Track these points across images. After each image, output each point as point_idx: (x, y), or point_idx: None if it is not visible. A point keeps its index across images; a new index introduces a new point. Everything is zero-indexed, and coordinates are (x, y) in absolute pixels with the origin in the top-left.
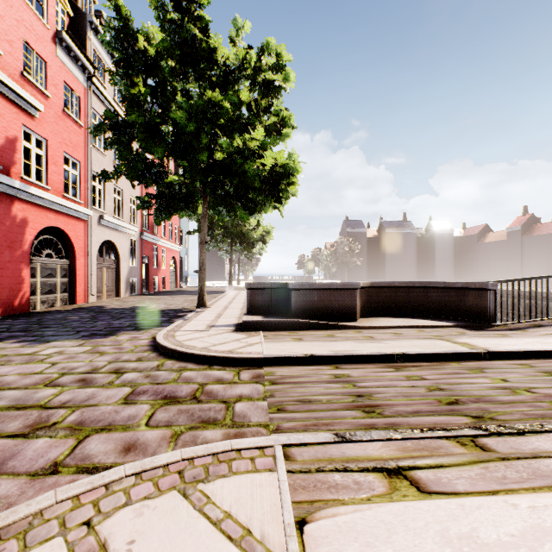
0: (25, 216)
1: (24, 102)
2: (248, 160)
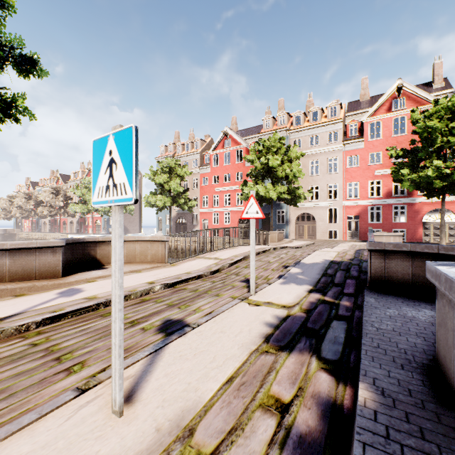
0: (419, 208)
1: None
2: (401, 184)
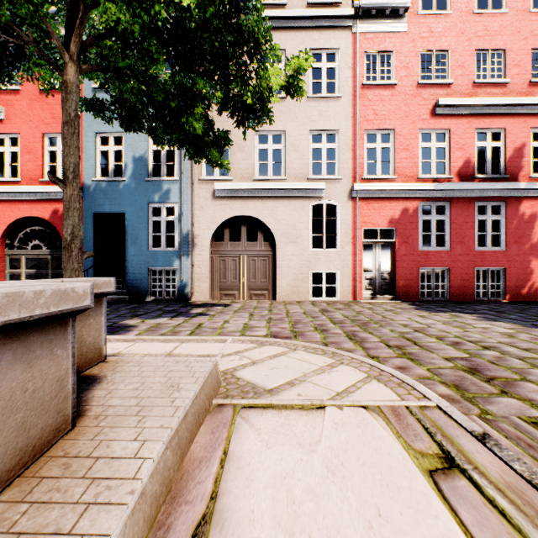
0: (533, 212)
1: (531, 107)
2: None
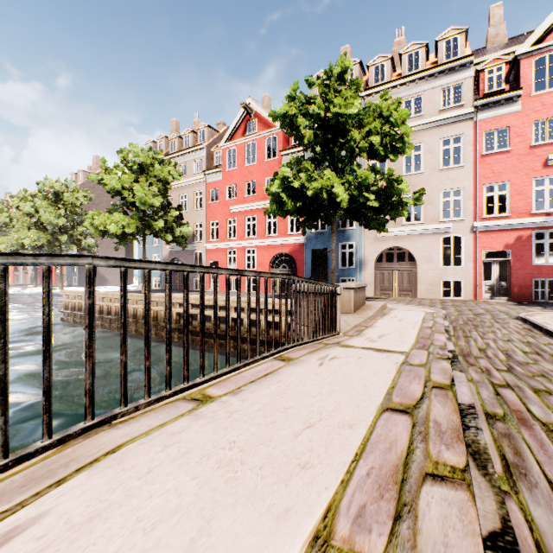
0: None
1: None
2: None
